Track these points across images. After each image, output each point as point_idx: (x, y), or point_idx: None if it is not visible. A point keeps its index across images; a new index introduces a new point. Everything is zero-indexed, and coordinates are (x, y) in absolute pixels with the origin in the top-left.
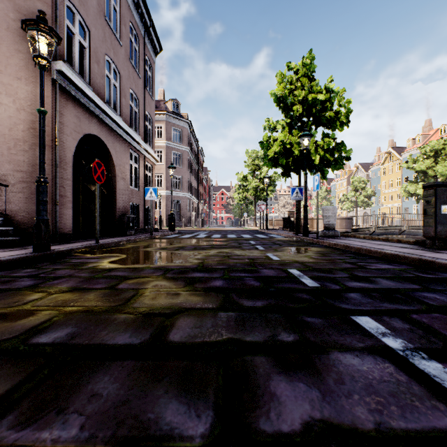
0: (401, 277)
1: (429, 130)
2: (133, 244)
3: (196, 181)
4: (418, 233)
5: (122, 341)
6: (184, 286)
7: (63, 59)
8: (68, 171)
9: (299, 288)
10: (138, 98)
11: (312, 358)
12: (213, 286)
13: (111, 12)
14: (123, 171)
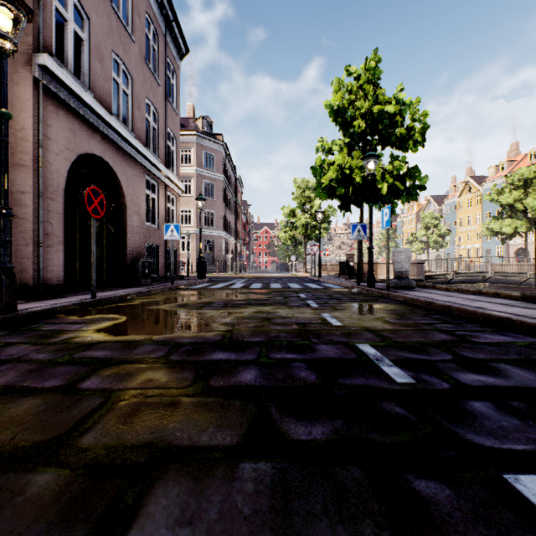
0: (535, 361)
1: (516, 156)
2: (144, 299)
3: (233, 217)
4: (505, 281)
5: None
6: (191, 382)
7: (49, 52)
8: (58, 201)
9: (383, 387)
10: (157, 110)
11: None
12: (239, 383)
13: None
14: (136, 203)
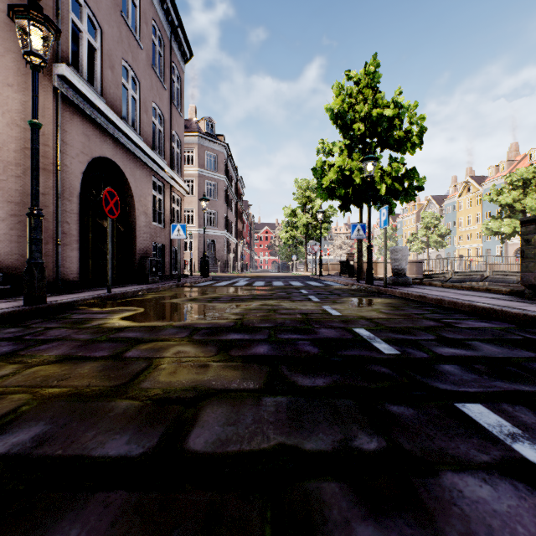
0: (505, 340)
1: (516, 156)
2: (155, 294)
3: (235, 217)
4: (503, 280)
5: (115, 450)
6: (215, 353)
7: (67, 62)
8: (74, 203)
9: (373, 356)
10: (163, 114)
11: (414, 486)
12: (255, 354)
13: (129, 6)
14: (144, 203)
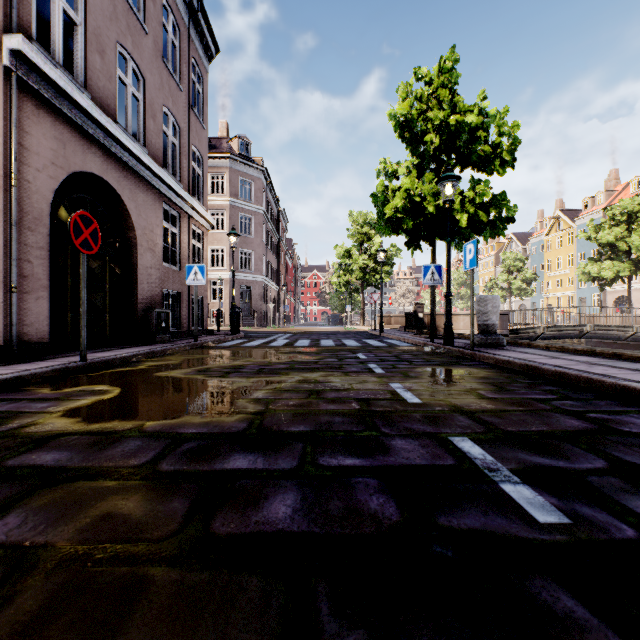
0: None
1: (616, 185)
2: (154, 361)
3: (276, 259)
4: (607, 336)
5: None
6: (179, 524)
7: (28, 35)
8: (40, 233)
9: (519, 535)
10: (178, 122)
11: None
12: (263, 528)
13: None
14: (150, 238)
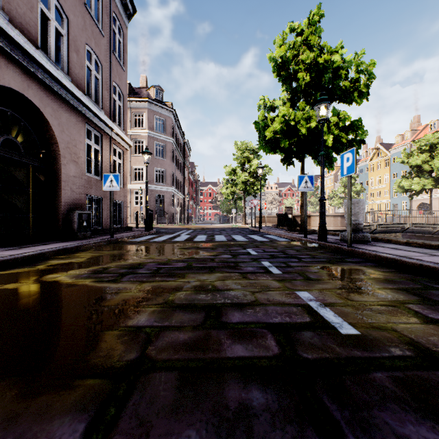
0: None
1: (418, 126)
2: (60, 259)
3: (182, 176)
4: (420, 231)
5: None
6: None
7: None
8: None
9: None
10: (101, 61)
11: None
12: None
13: None
14: (73, 151)
